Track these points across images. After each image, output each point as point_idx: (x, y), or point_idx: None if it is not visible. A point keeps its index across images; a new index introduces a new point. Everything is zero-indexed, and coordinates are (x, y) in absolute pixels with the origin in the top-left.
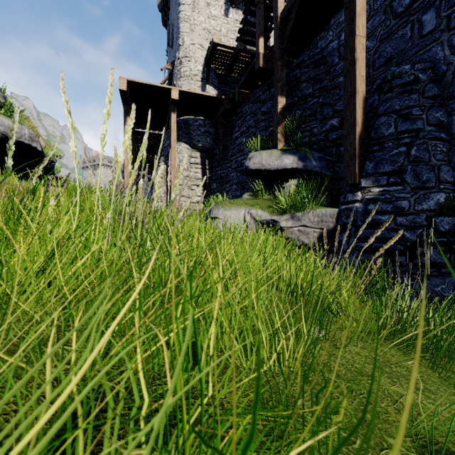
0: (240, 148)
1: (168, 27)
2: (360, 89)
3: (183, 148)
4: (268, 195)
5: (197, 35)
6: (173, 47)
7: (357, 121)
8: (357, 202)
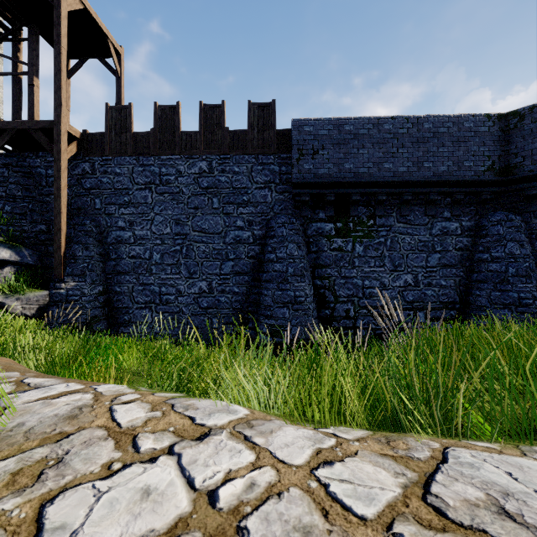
0: None
1: None
2: (64, 228)
3: None
4: None
5: None
6: None
7: (62, 245)
8: (63, 289)
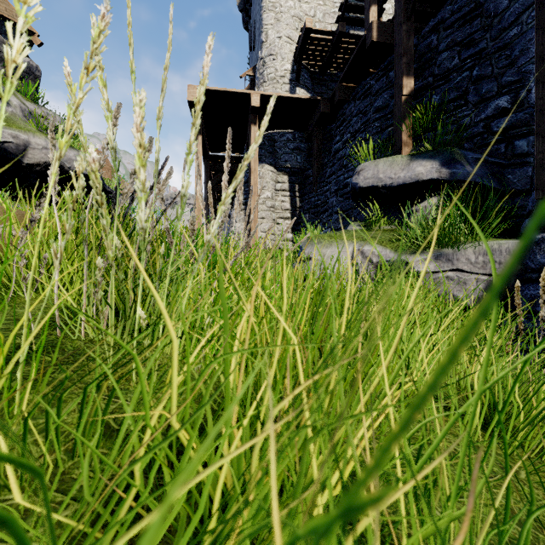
0: (343, 163)
1: (249, 27)
2: None
3: (267, 172)
4: (387, 224)
5: (285, 25)
6: (255, 48)
7: None
8: None
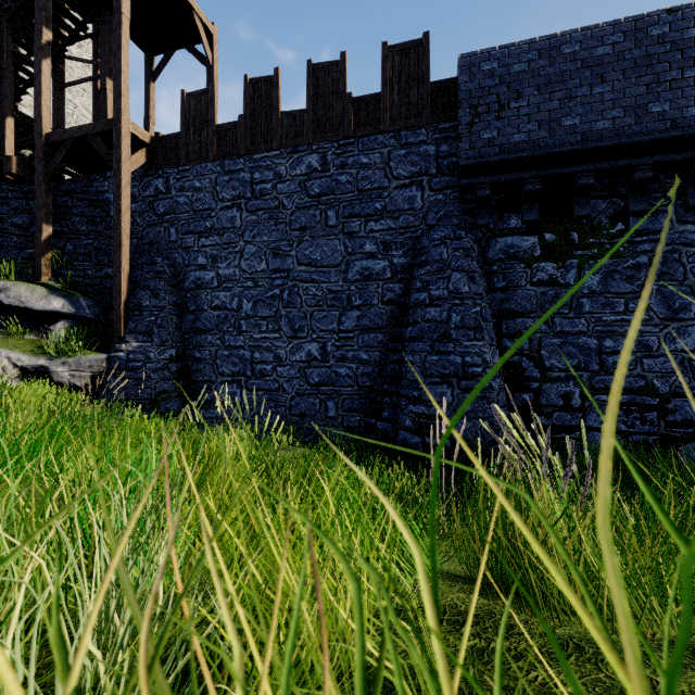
0: None
1: None
2: (126, 267)
3: None
4: (29, 334)
5: None
6: None
7: (123, 291)
8: (123, 352)
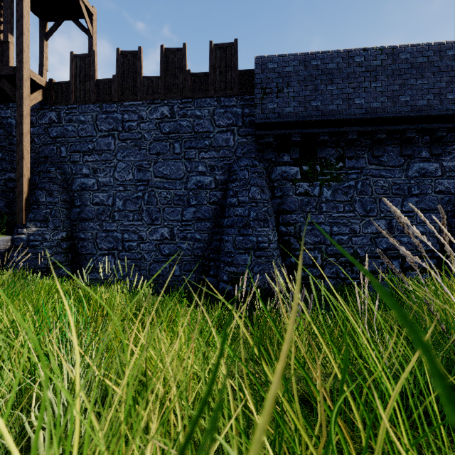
0: None
1: None
2: (27, 174)
3: None
4: None
5: None
6: None
7: (24, 191)
8: (24, 235)
